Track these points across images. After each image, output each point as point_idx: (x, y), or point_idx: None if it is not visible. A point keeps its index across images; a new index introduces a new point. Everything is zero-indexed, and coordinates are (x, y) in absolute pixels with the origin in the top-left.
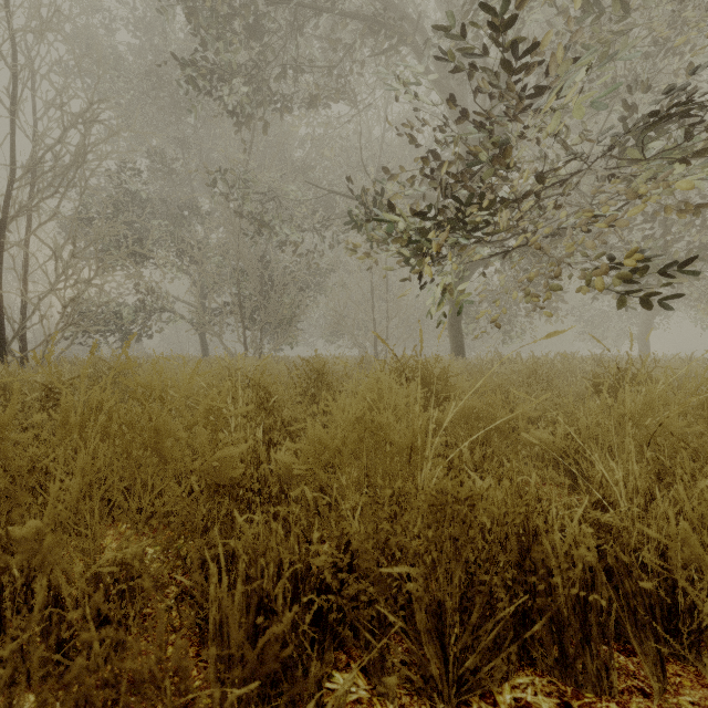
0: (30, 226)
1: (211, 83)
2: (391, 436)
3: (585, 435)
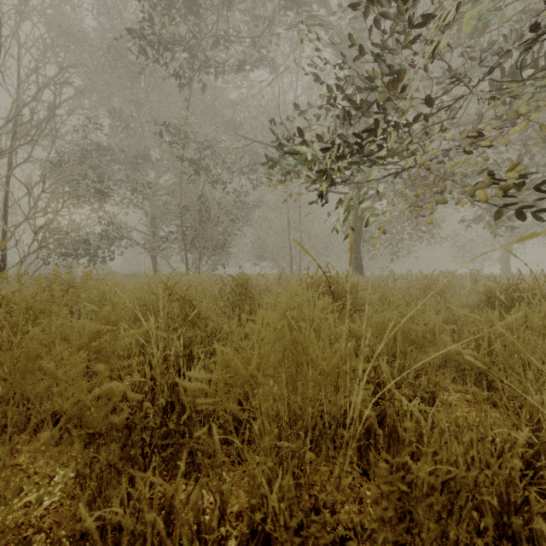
0: (10, 168)
1: (158, 51)
2: (314, 358)
3: (511, 351)
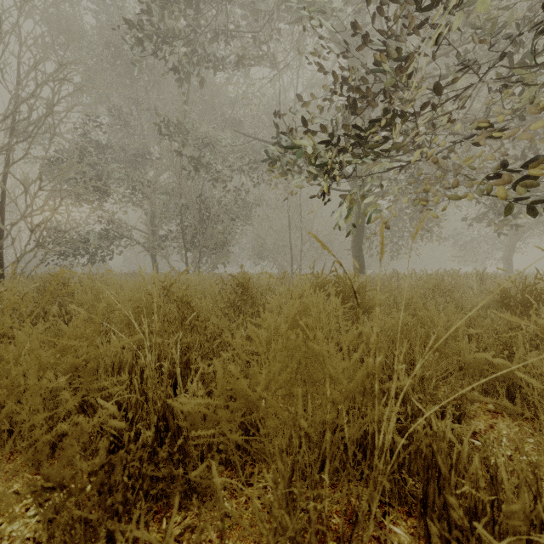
0: (7, 165)
1: (157, 46)
2: (332, 373)
3: None
